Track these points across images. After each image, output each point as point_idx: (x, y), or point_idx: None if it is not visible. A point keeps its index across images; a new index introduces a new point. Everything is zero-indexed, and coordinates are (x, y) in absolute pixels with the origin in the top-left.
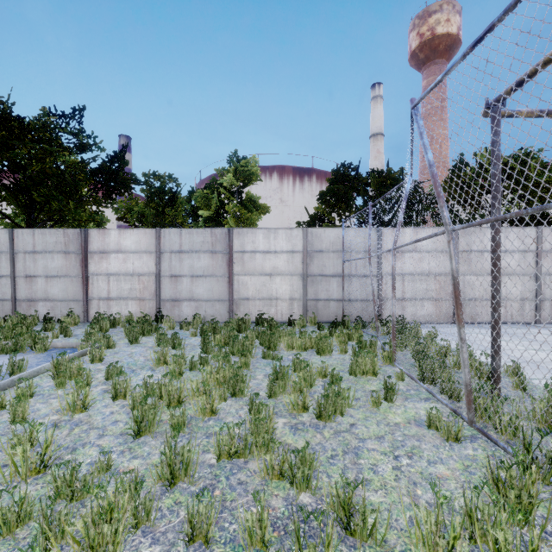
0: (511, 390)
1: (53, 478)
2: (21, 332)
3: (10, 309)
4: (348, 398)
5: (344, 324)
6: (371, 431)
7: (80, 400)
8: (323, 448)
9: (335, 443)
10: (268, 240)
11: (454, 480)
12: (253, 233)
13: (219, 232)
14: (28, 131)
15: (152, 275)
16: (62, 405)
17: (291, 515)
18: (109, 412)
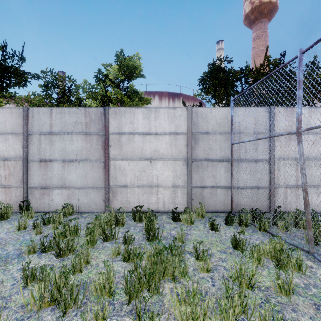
0: None
1: None
2: None
3: None
4: None
5: (241, 220)
6: None
7: None
8: None
9: None
10: (148, 120)
11: None
12: (131, 112)
13: (94, 111)
14: None
15: (18, 159)
16: None
17: None
18: None
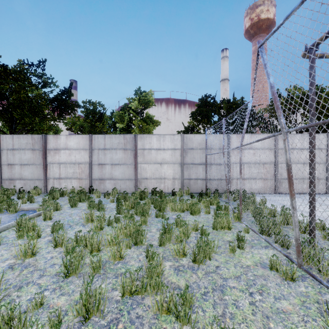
0: (321, 240)
1: None
2: (3, 200)
3: None
4: (213, 247)
5: (207, 194)
6: (231, 272)
7: (30, 249)
8: (198, 286)
9: (206, 282)
10: (159, 141)
11: (296, 314)
12: (150, 137)
13: (129, 137)
14: (10, 74)
15: (87, 164)
16: (19, 252)
17: None
18: (50, 257)
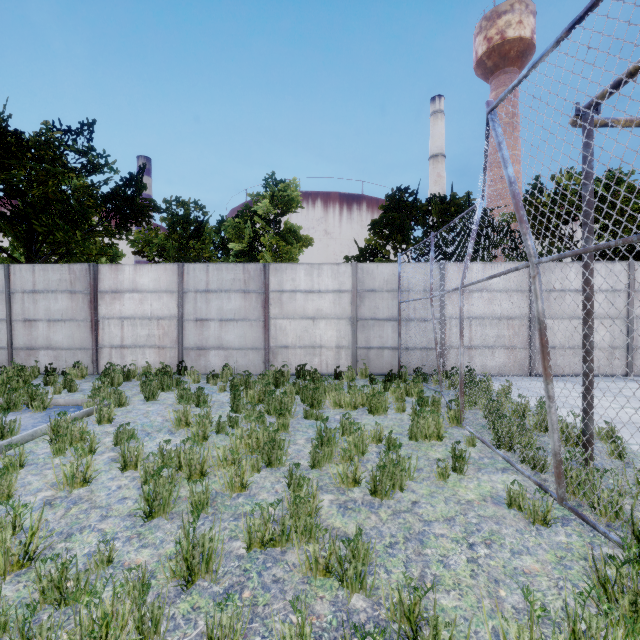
0: (605, 458)
1: (38, 576)
2: (17, 386)
3: (6, 359)
4: (408, 469)
5: (401, 377)
6: (438, 511)
7: (80, 472)
8: (380, 534)
9: (394, 527)
10: (311, 277)
11: (545, 577)
12: (293, 269)
13: (253, 268)
14: (28, 149)
15: (173, 319)
16: (59, 478)
17: (340, 625)
18: (115, 487)
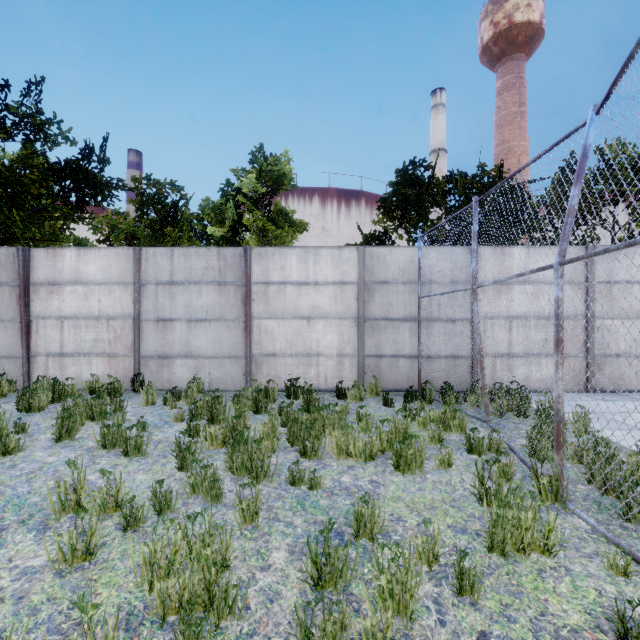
0: None
1: None
2: None
3: None
4: None
5: (424, 396)
6: None
7: None
8: None
9: None
10: (305, 265)
11: None
12: (282, 254)
13: (230, 253)
14: None
15: (128, 319)
16: None
17: None
18: None
